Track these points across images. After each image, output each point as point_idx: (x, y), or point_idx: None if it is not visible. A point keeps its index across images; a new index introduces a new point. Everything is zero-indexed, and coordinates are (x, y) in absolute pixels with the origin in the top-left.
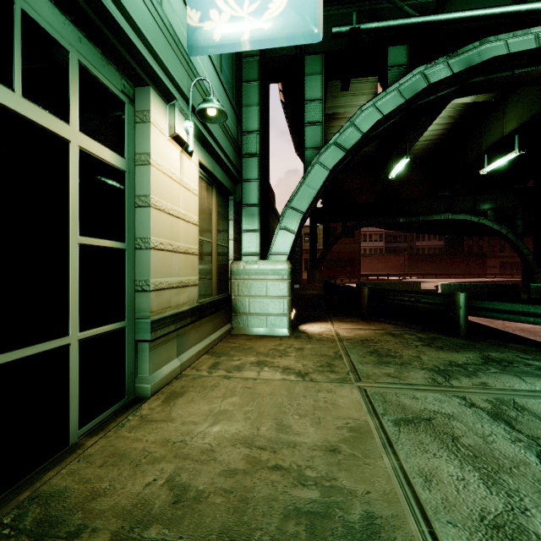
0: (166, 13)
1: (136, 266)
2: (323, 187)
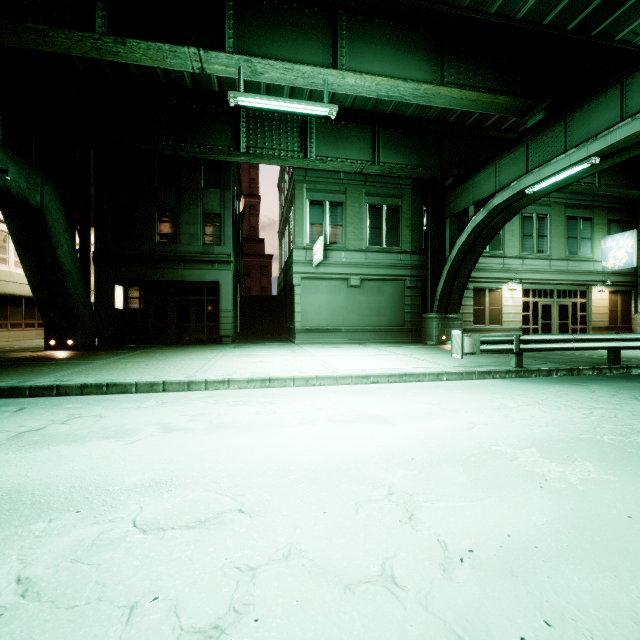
0: (595, 270)
1: (589, 317)
2: None
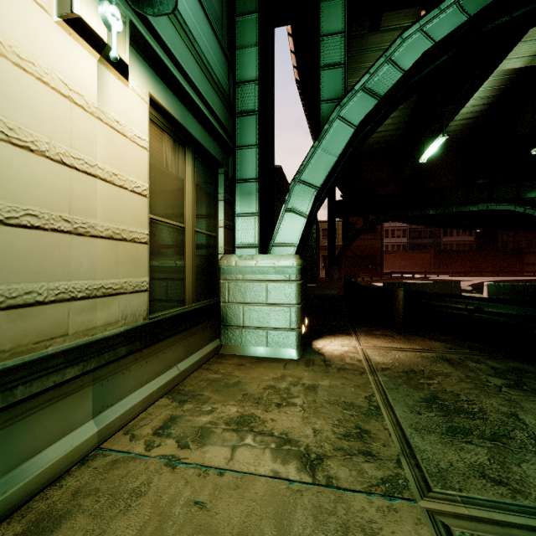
0: None
1: None
2: (345, 154)
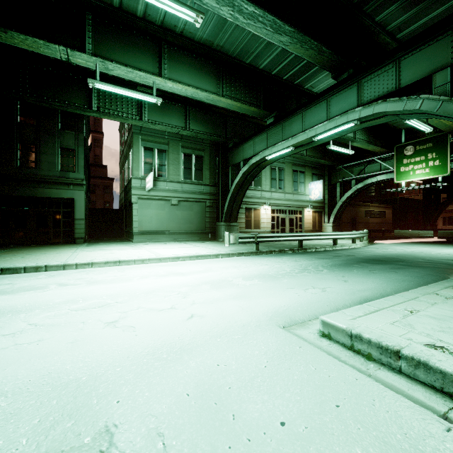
0: (306, 200)
1: (303, 225)
2: (341, 208)
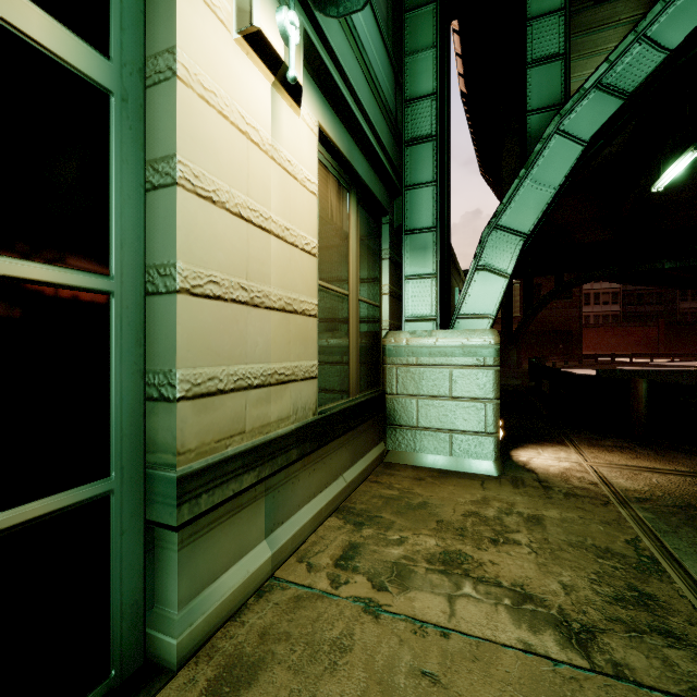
0: None
1: (147, 337)
2: (564, 184)
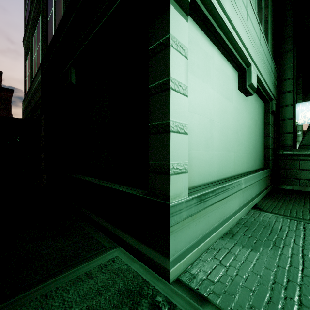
0: None
1: None
2: None
